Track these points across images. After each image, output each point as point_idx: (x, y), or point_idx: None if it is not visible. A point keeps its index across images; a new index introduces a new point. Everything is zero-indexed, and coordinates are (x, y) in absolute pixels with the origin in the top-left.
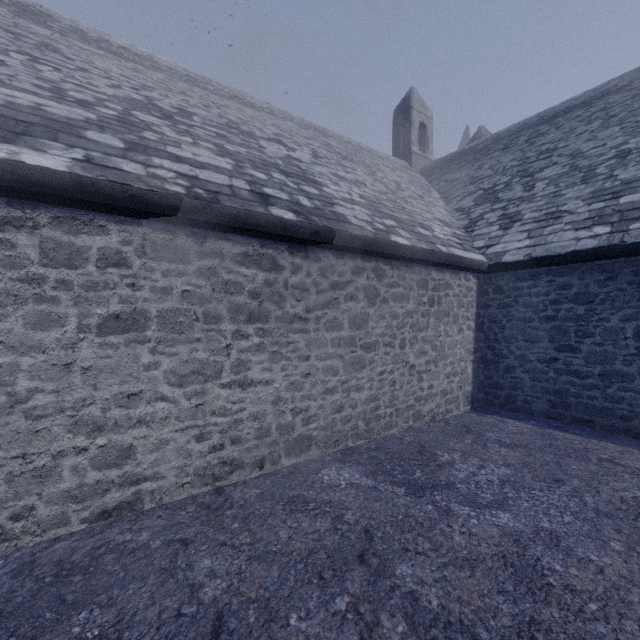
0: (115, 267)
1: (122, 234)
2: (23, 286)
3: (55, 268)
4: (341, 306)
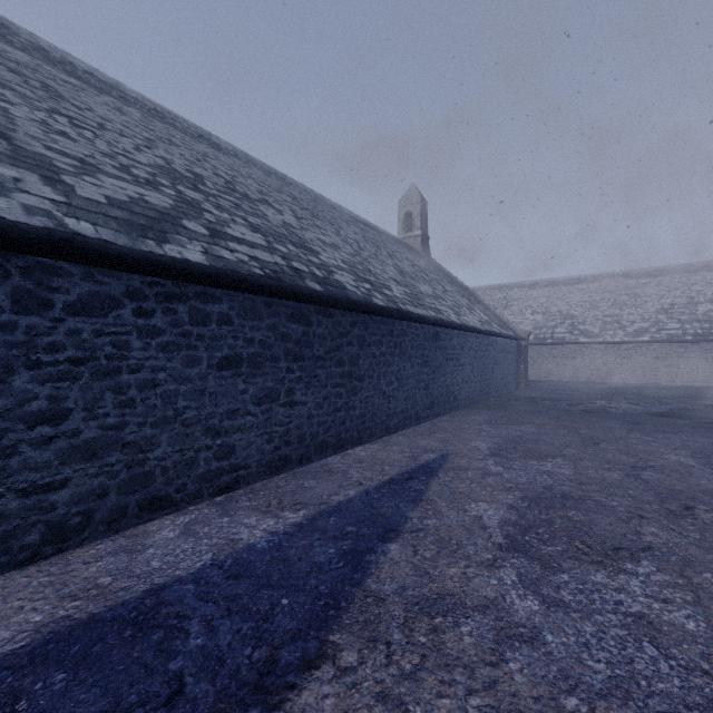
0: (654, 350)
1: (655, 346)
2: (643, 353)
3: (646, 351)
4: (708, 354)
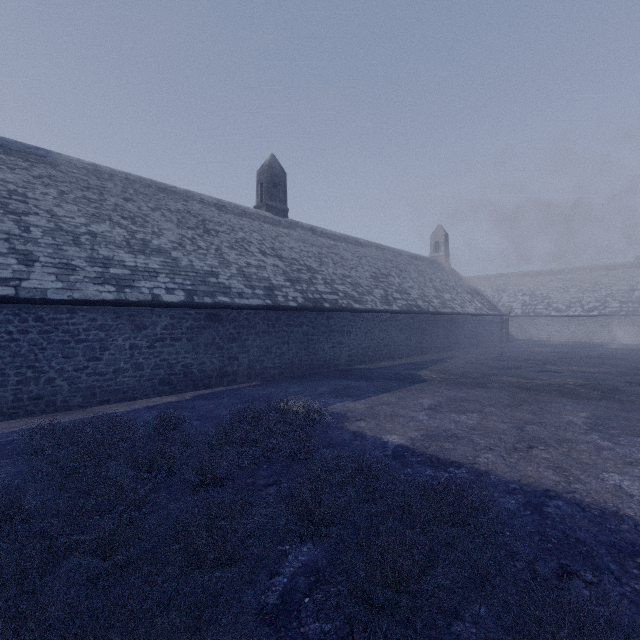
0: (601, 321)
1: (601, 318)
2: (593, 323)
3: (595, 321)
4: (635, 324)
